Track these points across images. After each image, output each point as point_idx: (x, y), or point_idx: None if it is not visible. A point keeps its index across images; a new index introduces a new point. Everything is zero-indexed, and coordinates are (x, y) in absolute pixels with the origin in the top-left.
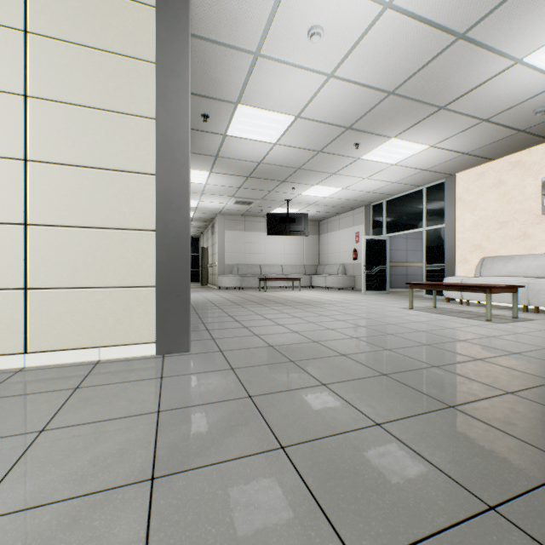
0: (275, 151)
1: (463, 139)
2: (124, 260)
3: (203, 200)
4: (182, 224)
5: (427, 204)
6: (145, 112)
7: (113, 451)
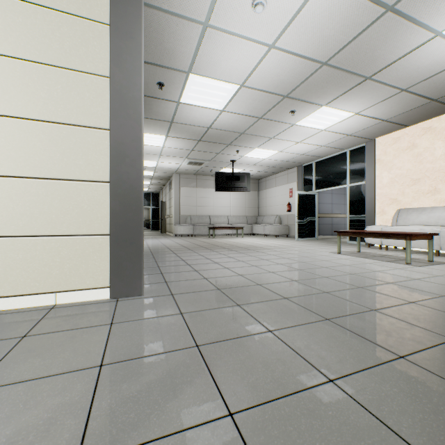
0: (222, 117)
1: (384, 107)
2: (80, 209)
3: (161, 161)
4: (135, 176)
5: (350, 165)
6: (100, 71)
7: (39, 422)
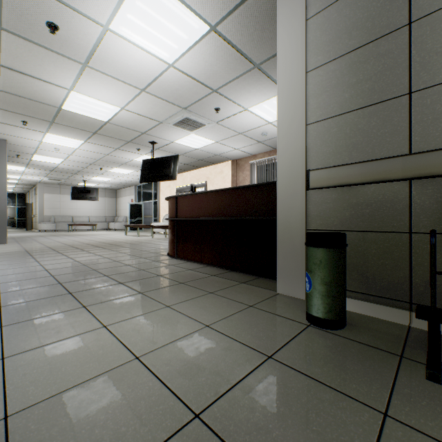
0: (62, 165)
1: None
2: None
3: (24, 176)
4: (4, 206)
5: (154, 190)
6: None
7: None
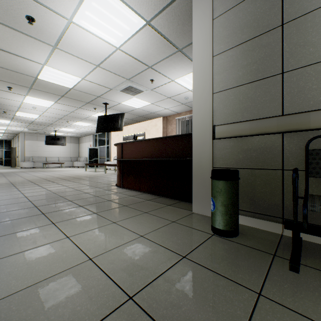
0: (38, 120)
1: None
2: None
3: (10, 127)
4: None
5: (107, 138)
6: None
7: None
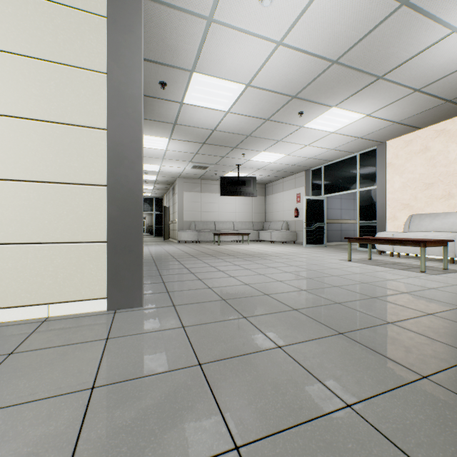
0: (227, 119)
1: (396, 108)
2: (75, 215)
3: (164, 165)
4: (135, 179)
5: (360, 169)
6: (96, 66)
7: None
